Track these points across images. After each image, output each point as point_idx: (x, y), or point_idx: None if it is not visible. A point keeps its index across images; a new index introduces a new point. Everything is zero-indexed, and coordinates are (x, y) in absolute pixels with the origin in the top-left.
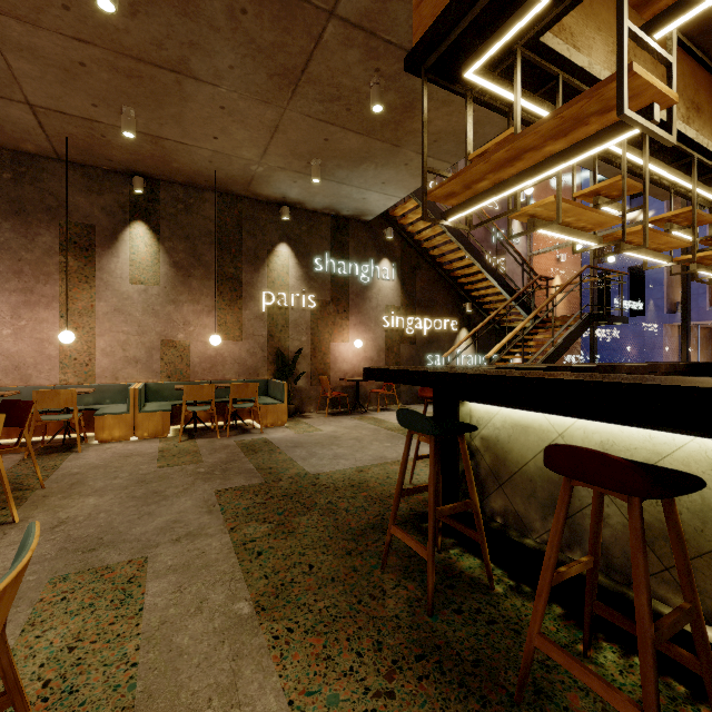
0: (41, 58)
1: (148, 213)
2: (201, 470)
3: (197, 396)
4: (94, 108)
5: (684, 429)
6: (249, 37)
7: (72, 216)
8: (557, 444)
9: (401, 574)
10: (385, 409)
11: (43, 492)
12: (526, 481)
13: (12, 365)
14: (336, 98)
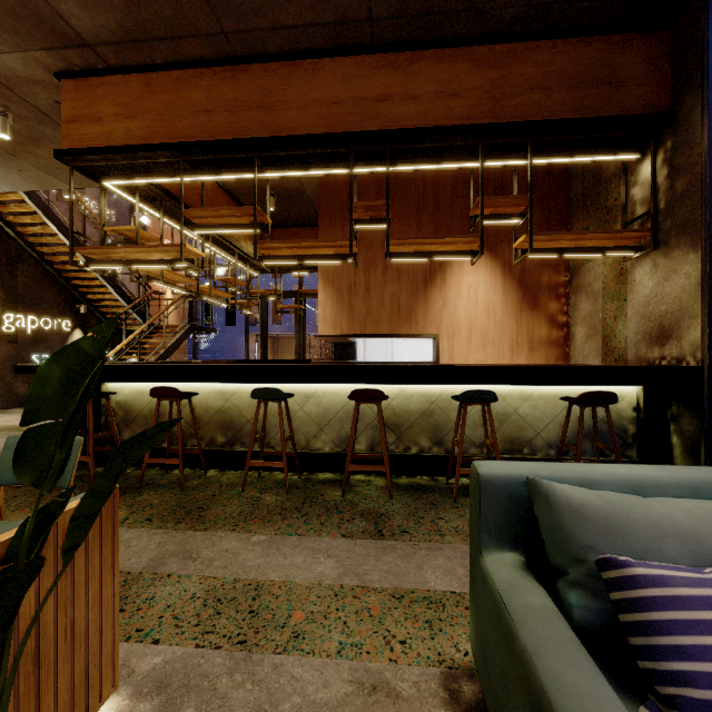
0: None
1: None
2: None
3: None
4: None
5: (200, 381)
6: None
7: None
8: (155, 387)
9: None
10: None
11: None
12: (143, 418)
13: None
14: None
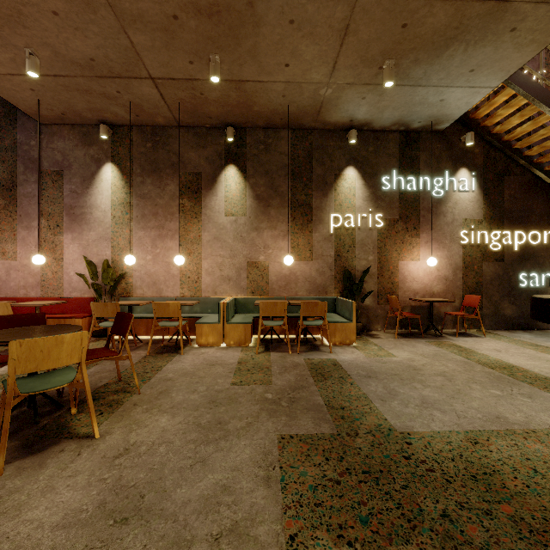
0: (148, 24)
1: (237, 156)
2: (269, 395)
3: (271, 312)
4: (191, 66)
5: None
6: None
7: (187, 168)
8: None
9: None
10: (464, 334)
11: (137, 398)
12: None
13: (152, 281)
14: None
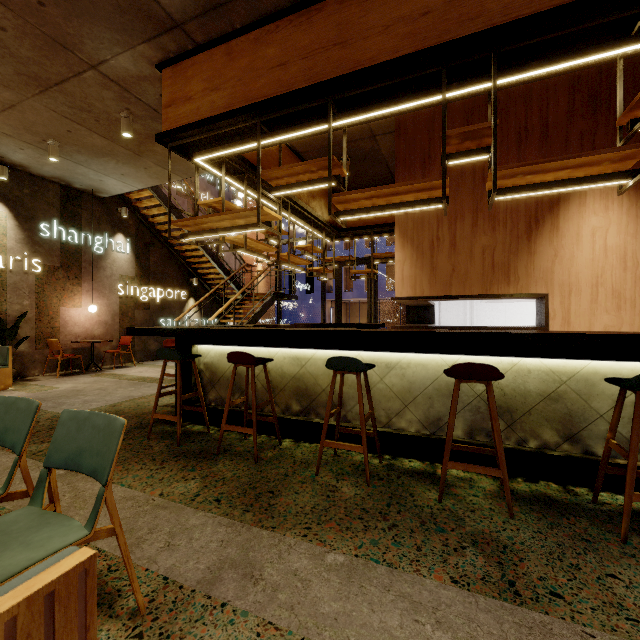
0: None
1: None
2: None
3: None
4: None
5: (276, 346)
6: (3, 44)
7: None
8: (231, 352)
9: (160, 439)
10: (121, 367)
11: None
12: (226, 380)
13: None
14: (87, 110)
